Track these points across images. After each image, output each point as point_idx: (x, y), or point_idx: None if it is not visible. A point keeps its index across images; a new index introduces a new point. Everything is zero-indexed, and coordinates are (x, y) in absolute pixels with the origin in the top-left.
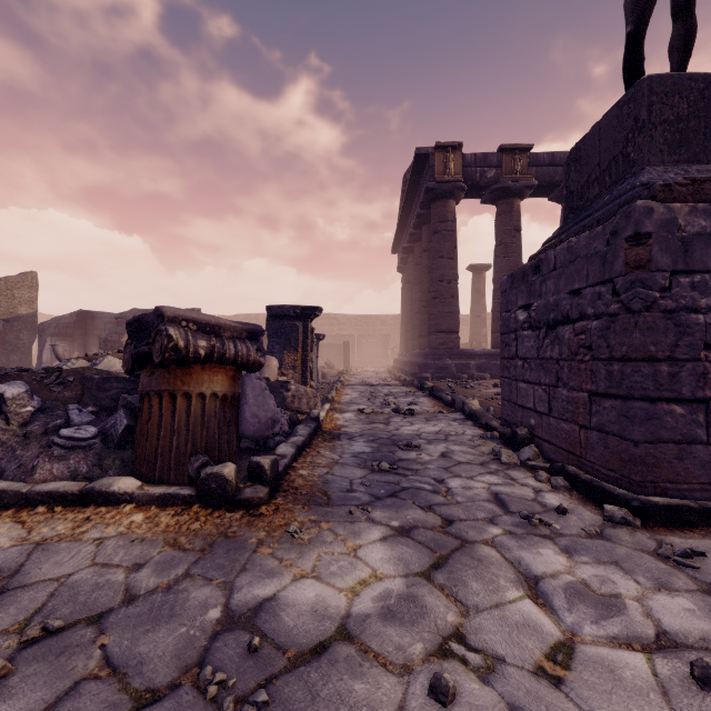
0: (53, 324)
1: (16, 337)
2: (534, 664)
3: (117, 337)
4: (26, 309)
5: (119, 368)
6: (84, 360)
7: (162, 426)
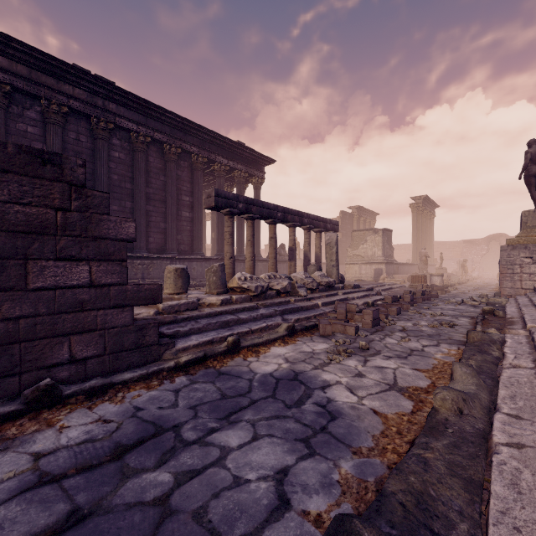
0: None
1: None
2: (471, 292)
3: None
4: None
5: None
6: None
7: None
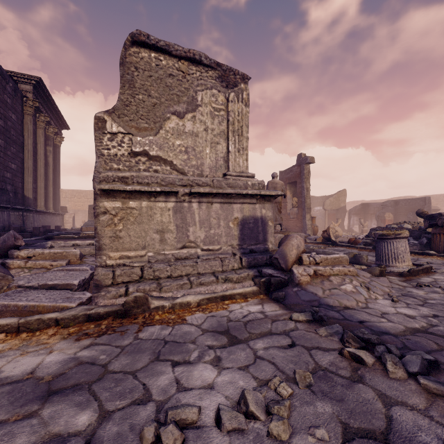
0: (353, 210)
1: (340, 215)
2: None
3: (382, 214)
4: (342, 204)
5: (410, 227)
6: (395, 225)
7: (440, 241)
